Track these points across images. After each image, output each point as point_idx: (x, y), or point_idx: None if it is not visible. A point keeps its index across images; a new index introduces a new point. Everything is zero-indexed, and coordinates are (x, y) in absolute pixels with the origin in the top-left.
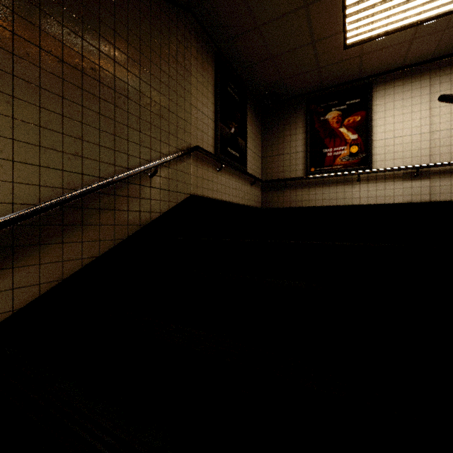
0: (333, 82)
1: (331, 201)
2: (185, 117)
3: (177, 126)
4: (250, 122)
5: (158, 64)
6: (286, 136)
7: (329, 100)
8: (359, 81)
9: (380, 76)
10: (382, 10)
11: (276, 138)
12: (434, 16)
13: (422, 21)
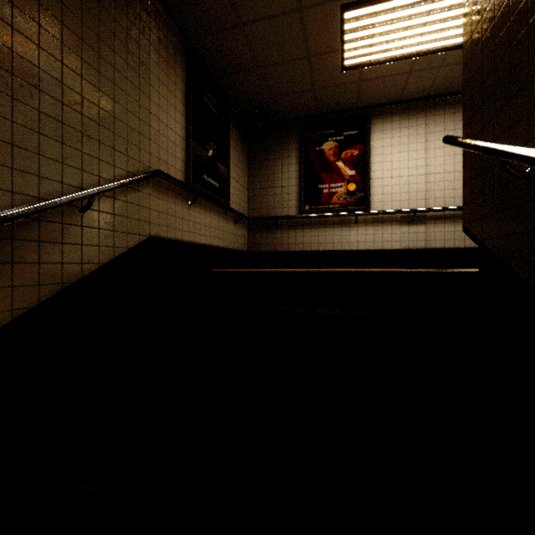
0: (330, 108)
1: (327, 245)
2: (141, 129)
3: (127, 140)
4: (233, 145)
5: (95, 47)
6: (277, 165)
7: (325, 129)
8: (357, 111)
9: (378, 107)
10: (382, 32)
11: (265, 167)
12: (431, 50)
13: (420, 53)
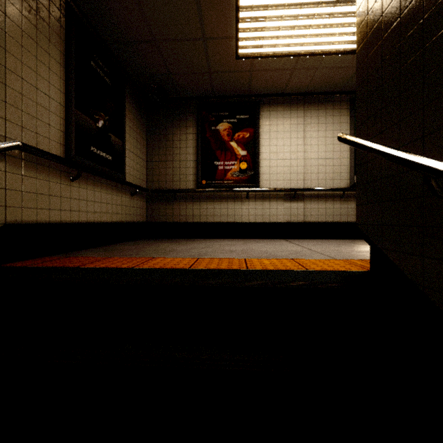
0: (224, 92)
1: (222, 217)
2: None
3: None
4: (130, 117)
5: None
6: (175, 140)
7: (220, 110)
8: (248, 98)
9: (266, 97)
10: (273, 27)
11: (164, 141)
12: (312, 52)
13: (303, 53)
